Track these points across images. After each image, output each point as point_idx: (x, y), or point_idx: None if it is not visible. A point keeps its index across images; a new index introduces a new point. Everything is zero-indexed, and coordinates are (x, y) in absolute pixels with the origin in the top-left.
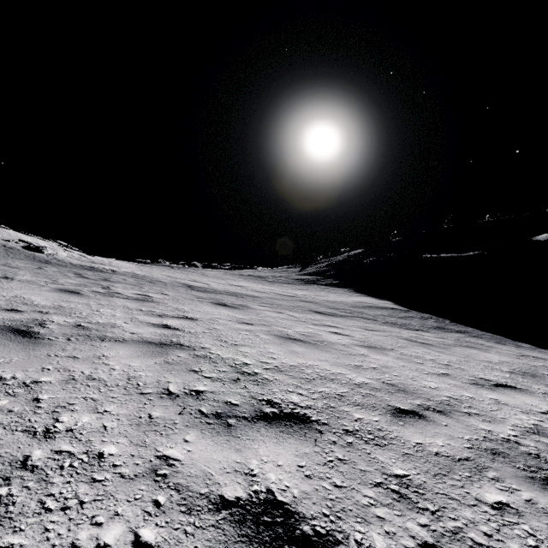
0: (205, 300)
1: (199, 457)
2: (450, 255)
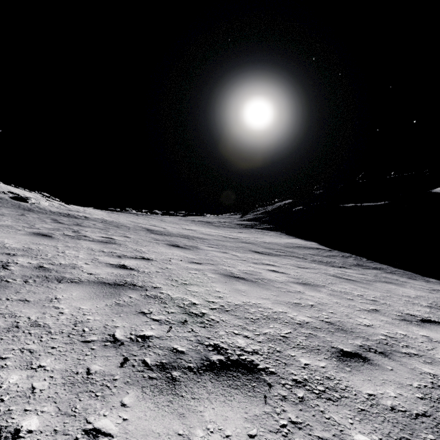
0: (161, 242)
1: (136, 429)
2: (364, 204)
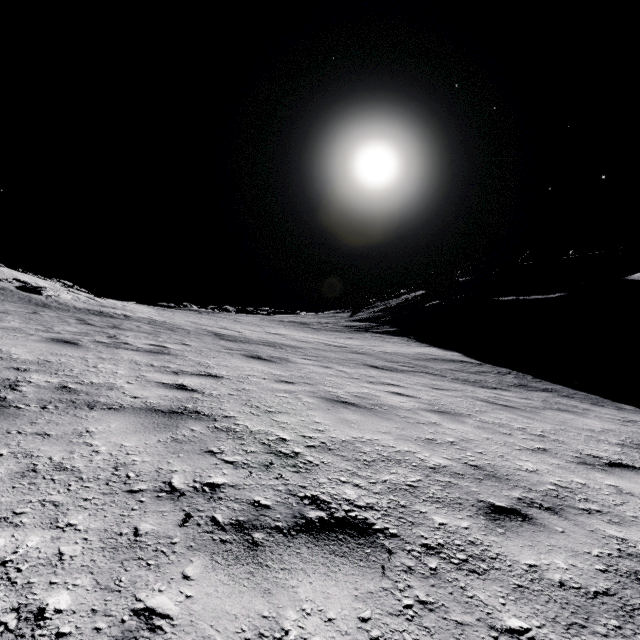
0: (236, 352)
1: (204, 609)
2: (529, 298)
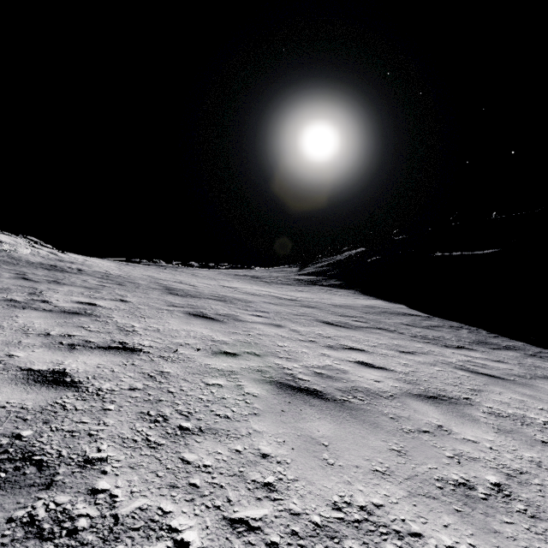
0: (178, 310)
1: None
2: (464, 253)
